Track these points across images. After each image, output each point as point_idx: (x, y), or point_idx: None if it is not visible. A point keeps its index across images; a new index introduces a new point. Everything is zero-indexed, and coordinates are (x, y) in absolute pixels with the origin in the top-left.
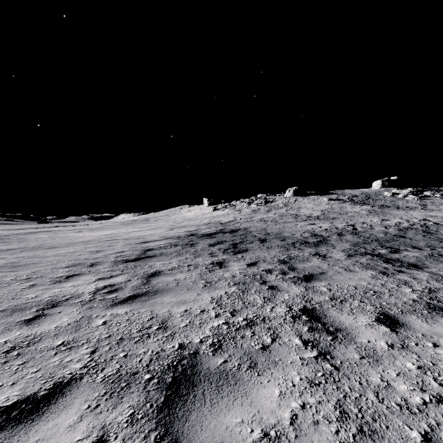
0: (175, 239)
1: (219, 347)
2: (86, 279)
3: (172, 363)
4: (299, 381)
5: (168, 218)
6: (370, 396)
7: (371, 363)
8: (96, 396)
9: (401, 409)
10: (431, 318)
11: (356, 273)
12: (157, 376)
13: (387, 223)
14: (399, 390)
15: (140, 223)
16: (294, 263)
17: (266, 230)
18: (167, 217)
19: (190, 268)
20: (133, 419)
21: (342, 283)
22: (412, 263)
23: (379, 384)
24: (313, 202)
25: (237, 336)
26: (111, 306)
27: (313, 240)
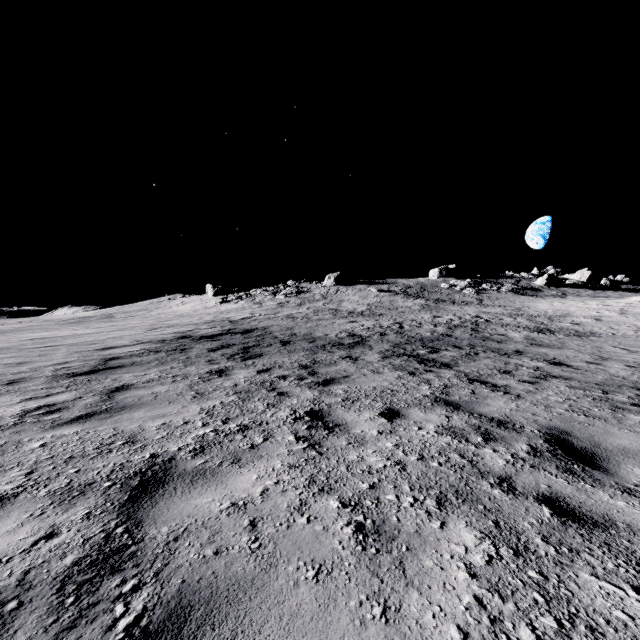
0: (157, 344)
1: (201, 452)
2: (3, 400)
3: (140, 470)
4: (280, 466)
5: (147, 314)
6: (341, 469)
7: (355, 446)
8: (40, 506)
9: (363, 473)
10: (431, 408)
11: (382, 375)
12: (120, 482)
13: (438, 321)
14: (369, 461)
15: (98, 322)
16: (317, 367)
17: (292, 330)
18: (146, 313)
19: (175, 379)
20: (90, 515)
21: (363, 385)
22: (445, 363)
23: (354, 460)
24: (359, 293)
25: (225, 441)
26: (52, 427)
27: (350, 341)
